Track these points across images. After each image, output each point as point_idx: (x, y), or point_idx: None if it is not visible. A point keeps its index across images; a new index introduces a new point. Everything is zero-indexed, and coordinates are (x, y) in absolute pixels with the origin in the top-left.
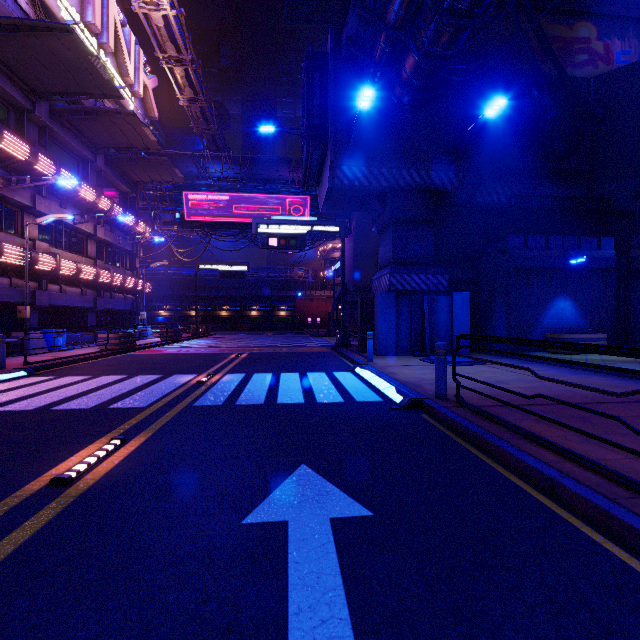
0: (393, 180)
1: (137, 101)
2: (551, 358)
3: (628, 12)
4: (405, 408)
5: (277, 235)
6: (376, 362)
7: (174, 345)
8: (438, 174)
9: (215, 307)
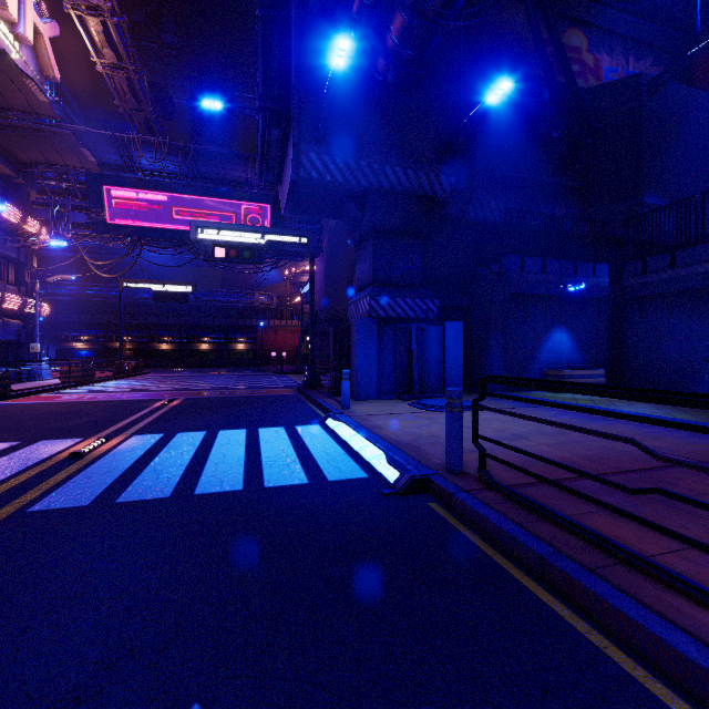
0: (374, 178)
1: (24, 50)
2: (691, 425)
3: (616, 27)
4: (404, 492)
5: (225, 243)
6: (354, 410)
7: (79, 389)
8: (428, 176)
9: (153, 338)
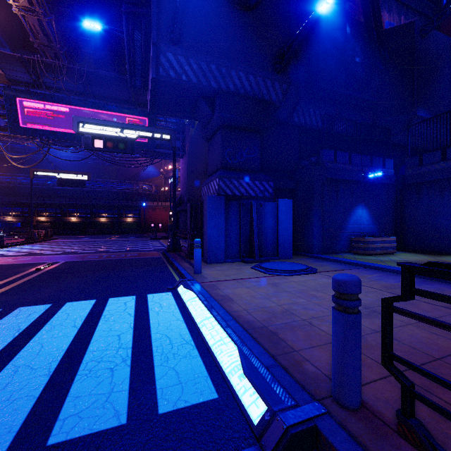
0: (222, 81)
1: None
2: None
3: None
4: None
5: (103, 136)
6: (205, 274)
7: None
8: (265, 82)
9: (65, 214)
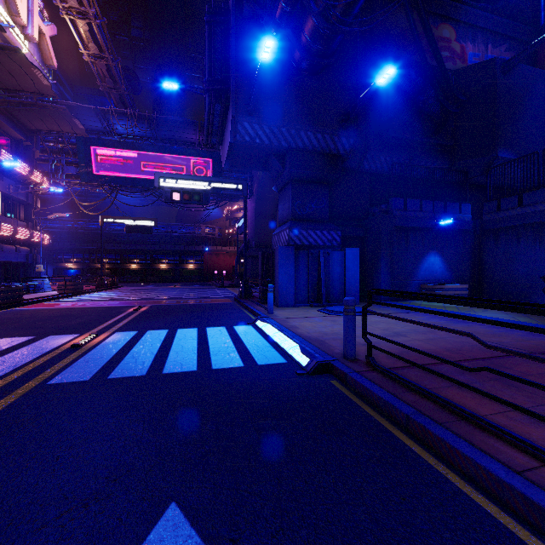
0: (292, 140)
1: (31, 46)
2: (508, 323)
3: (478, 22)
4: (312, 373)
5: (180, 190)
6: (277, 314)
7: (72, 298)
8: (332, 138)
9: (125, 260)
